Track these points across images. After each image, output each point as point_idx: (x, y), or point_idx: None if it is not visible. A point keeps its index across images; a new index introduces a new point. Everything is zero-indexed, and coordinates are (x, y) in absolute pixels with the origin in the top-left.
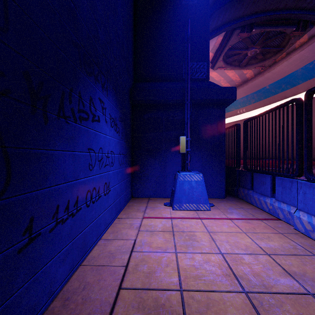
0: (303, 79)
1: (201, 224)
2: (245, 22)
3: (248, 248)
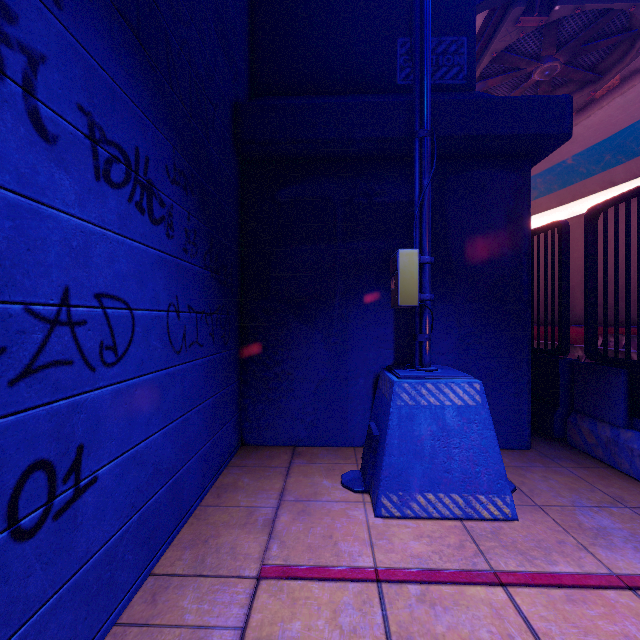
0: None
1: (521, 633)
2: None
3: None
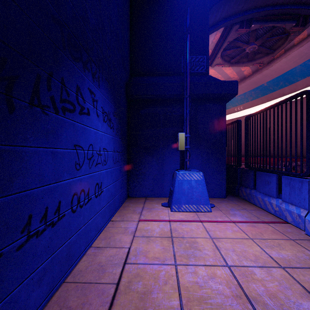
0: (302, 76)
1: (202, 228)
2: (244, 18)
3: (258, 259)
